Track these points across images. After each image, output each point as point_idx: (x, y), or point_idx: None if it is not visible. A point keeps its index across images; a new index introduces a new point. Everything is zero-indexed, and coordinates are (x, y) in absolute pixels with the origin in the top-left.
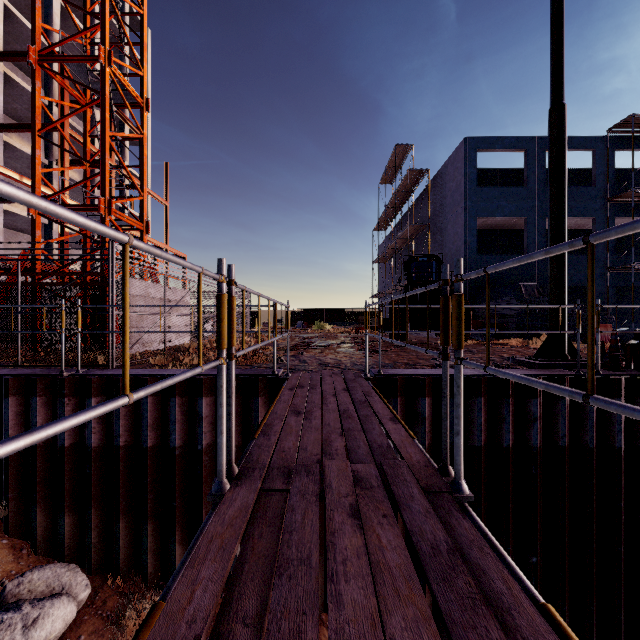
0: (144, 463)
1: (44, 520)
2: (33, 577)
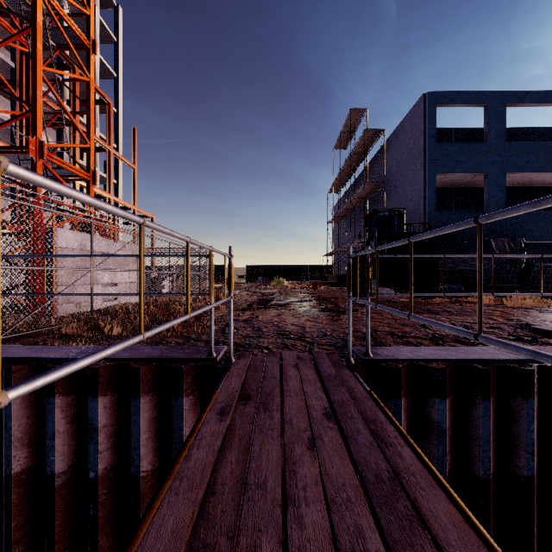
0: (6, 499)
1: None
2: None
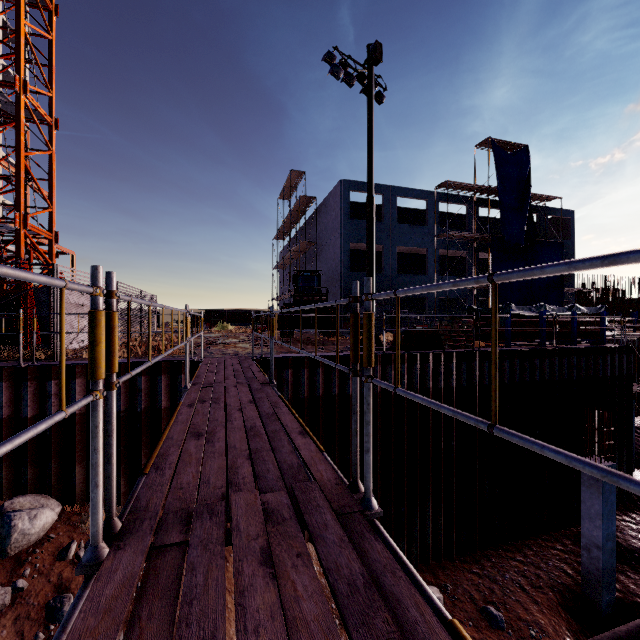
0: None
1: (8, 474)
2: (20, 500)
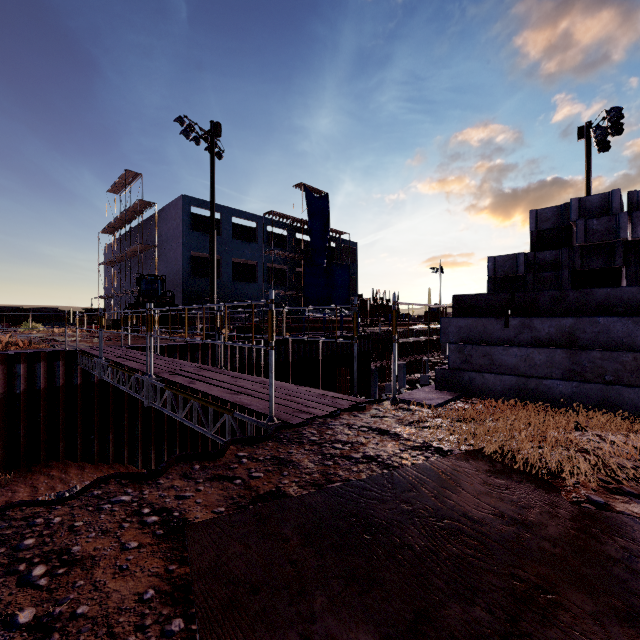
0: None
1: None
2: None
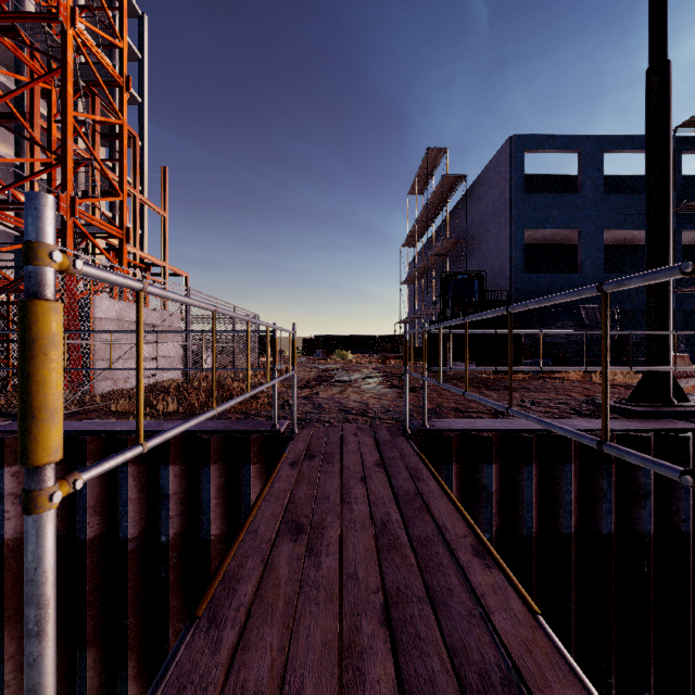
0: (81, 563)
1: None
2: None
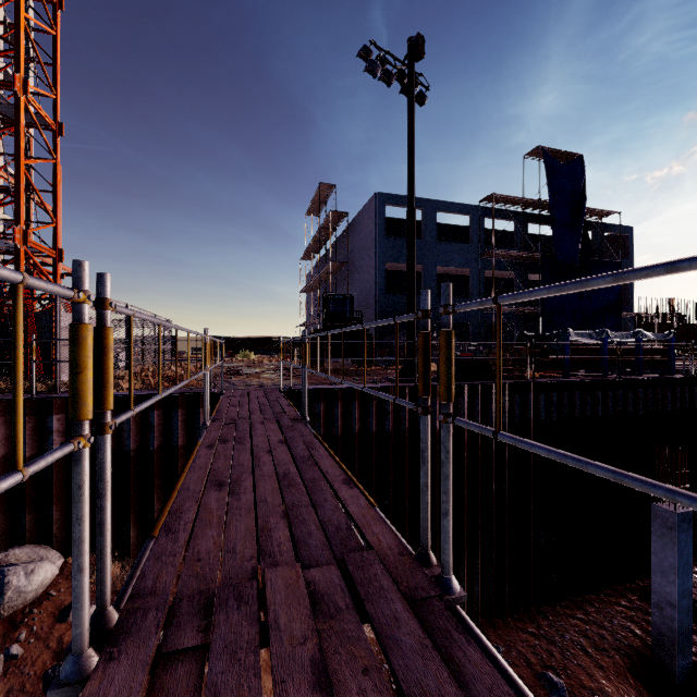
0: None
1: (3, 522)
2: (16, 552)
